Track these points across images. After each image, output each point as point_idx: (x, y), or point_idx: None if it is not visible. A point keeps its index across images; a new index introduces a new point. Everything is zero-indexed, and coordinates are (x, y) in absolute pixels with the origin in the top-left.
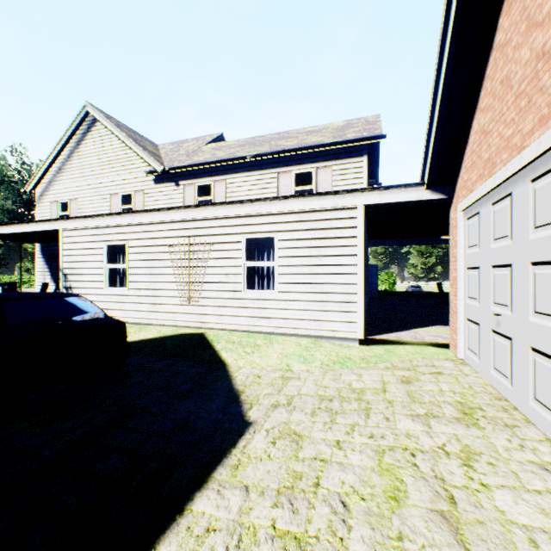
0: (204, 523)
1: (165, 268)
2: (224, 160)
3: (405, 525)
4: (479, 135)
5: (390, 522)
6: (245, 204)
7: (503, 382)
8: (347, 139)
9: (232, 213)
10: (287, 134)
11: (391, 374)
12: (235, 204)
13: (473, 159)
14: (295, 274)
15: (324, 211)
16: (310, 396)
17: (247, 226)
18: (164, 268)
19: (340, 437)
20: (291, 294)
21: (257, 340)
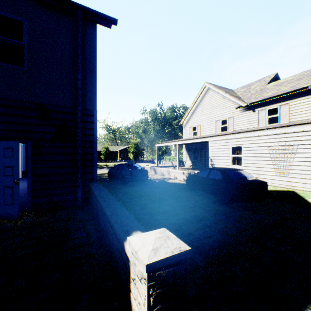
0: None
1: (265, 157)
2: (288, 92)
3: None
4: None
5: None
6: None
7: None
8: None
9: None
10: None
11: None
12: None
13: None
14: None
15: None
16: None
17: None
18: (264, 157)
19: None
20: None
21: None
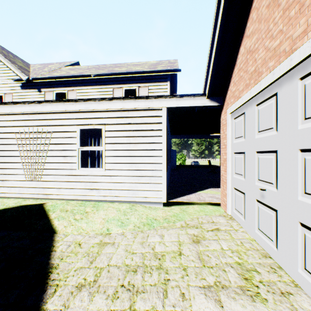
0: None
1: (12, 151)
2: (74, 76)
3: None
4: (245, 55)
5: None
6: (79, 102)
7: (268, 243)
8: (157, 70)
9: (69, 109)
10: (121, 65)
11: (185, 233)
12: (71, 102)
13: (240, 75)
14: (118, 156)
15: (138, 110)
16: (117, 268)
17: (81, 120)
18: (11, 151)
19: None
20: (115, 171)
21: (87, 208)
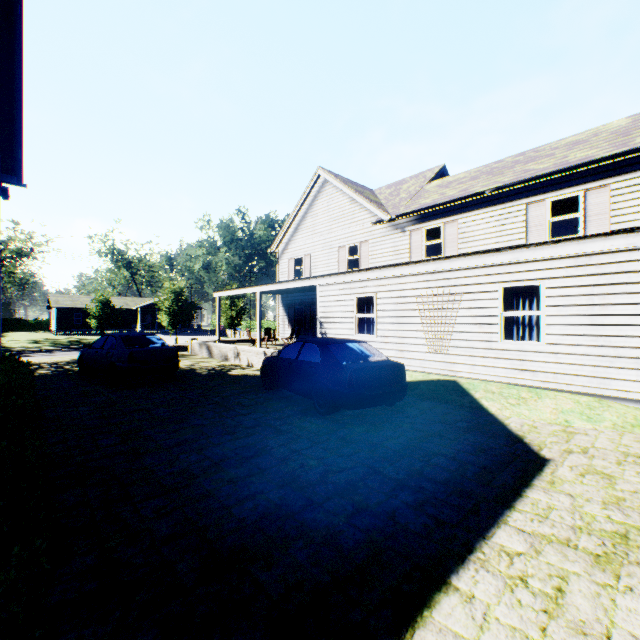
0: (543, 504)
1: (412, 317)
2: (456, 200)
3: None
4: None
5: None
6: (502, 252)
7: None
8: (636, 147)
9: (487, 263)
10: (536, 153)
11: None
12: (490, 253)
13: None
14: (568, 324)
15: (610, 253)
16: (608, 450)
17: (504, 275)
18: (410, 317)
19: None
20: (562, 347)
21: (521, 393)
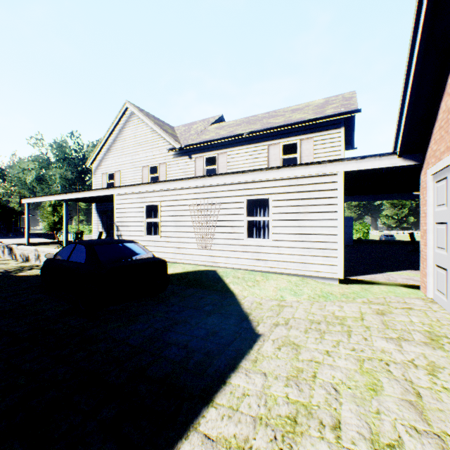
0: (240, 390)
1: (186, 221)
2: (225, 137)
3: (381, 406)
4: (446, 114)
5: (370, 403)
6: (246, 173)
7: None
8: (326, 115)
9: (236, 181)
10: (275, 113)
11: (367, 307)
12: (238, 173)
13: (441, 133)
14: (286, 226)
15: (309, 177)
16: (302, 319)
17: (248, 190)
18: (185, 221)
19: (328, 349)
20: (282, 242)
21: (256, 277)
